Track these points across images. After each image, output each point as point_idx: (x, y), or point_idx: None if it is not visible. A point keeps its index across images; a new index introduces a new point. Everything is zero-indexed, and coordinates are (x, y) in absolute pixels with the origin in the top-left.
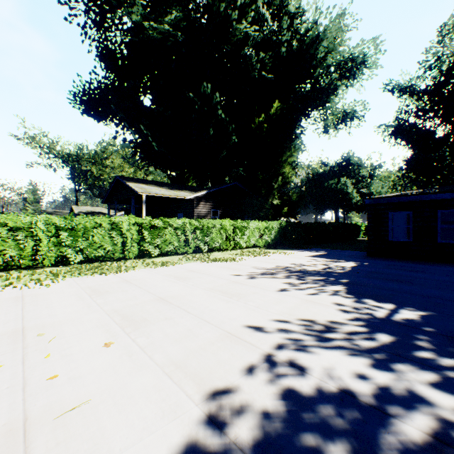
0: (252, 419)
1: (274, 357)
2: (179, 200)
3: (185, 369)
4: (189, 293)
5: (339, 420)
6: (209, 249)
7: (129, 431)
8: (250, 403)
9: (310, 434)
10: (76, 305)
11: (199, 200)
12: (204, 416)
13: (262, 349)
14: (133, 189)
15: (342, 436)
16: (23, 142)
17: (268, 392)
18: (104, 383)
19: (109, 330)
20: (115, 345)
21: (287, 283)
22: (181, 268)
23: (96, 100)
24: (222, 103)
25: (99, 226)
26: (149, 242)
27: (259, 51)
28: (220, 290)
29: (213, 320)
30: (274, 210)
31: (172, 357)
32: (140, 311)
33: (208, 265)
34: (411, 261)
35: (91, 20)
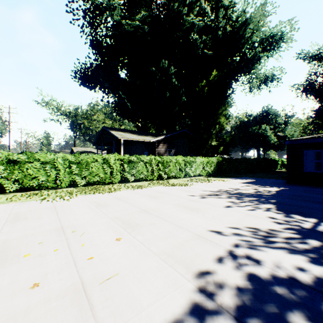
0: (229, 292)
1: (234, 253)
2: (145, 142)
3: (174, 257)
4: (162, 207)
5: (292, 297)
6: (167, 177)
7: (149, 294)
8: (225, 282)
9: (273, 305)
10: (89, 213)
11: (159, 142)
12: (196, 288)
13: (224, 247)
14: (115, 135)
15: (297, 308)
16: (41, 105)
17: (236, 275)
18: (124, 263)
19: (116, 230)
20: (123, 240)
21: (230, 202)
22: (151, 190)
23: (89, 75)
24: (174, 73)
25: (96, 161)
26: (127, 172)
27: (201, 35)
28: (183, 205)
29: (184, 226)
30: (213, 149)
31: (162, 249)
32: (132, 218)
33: (169, 188)
34: (322, 187)
35: (87, 22)
